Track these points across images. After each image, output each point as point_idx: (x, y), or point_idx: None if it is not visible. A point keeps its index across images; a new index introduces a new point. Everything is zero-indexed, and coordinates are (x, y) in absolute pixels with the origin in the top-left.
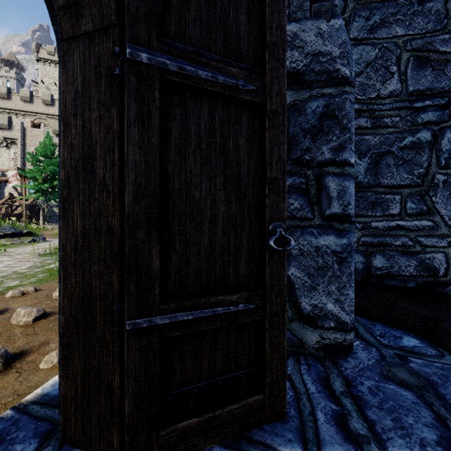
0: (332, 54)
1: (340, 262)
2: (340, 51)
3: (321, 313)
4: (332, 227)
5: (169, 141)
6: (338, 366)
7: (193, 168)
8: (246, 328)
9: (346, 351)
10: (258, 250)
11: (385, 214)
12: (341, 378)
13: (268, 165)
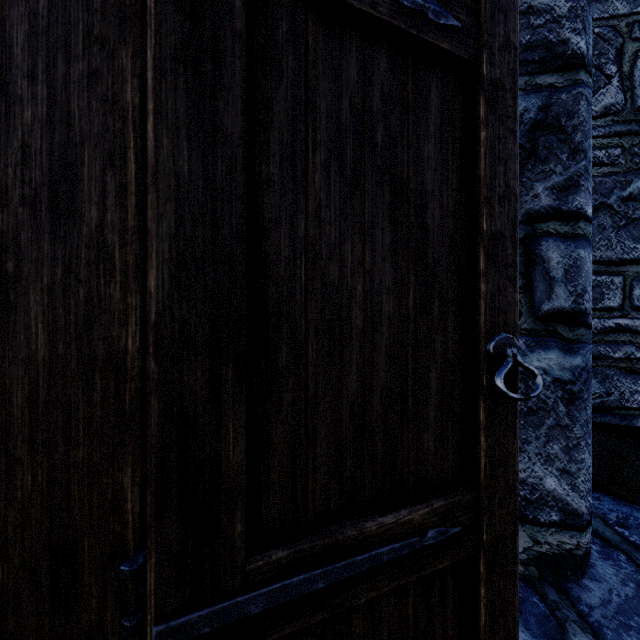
0: (555, 11)
1: (570, 400)
2: (570, 6)
3: (534, 496)
4: (554, 336)
5: (267, 132)
6: (572, 600)
7: (324, 205)
8: (438, 578)
9: (580, 568)
10: (461, 397)
11: (598, 307)
12: (590, 635)
13: (486, 204)
